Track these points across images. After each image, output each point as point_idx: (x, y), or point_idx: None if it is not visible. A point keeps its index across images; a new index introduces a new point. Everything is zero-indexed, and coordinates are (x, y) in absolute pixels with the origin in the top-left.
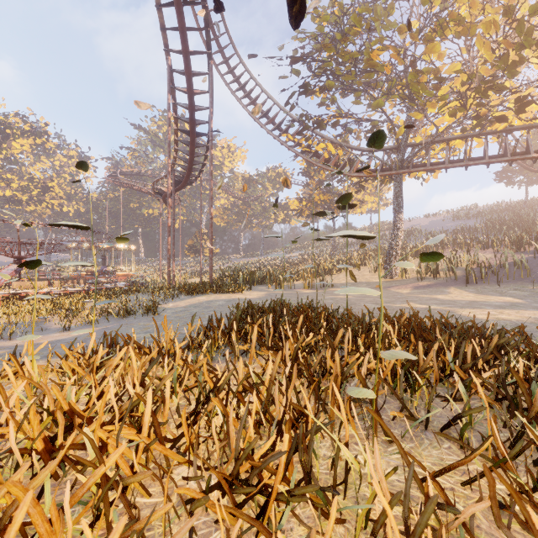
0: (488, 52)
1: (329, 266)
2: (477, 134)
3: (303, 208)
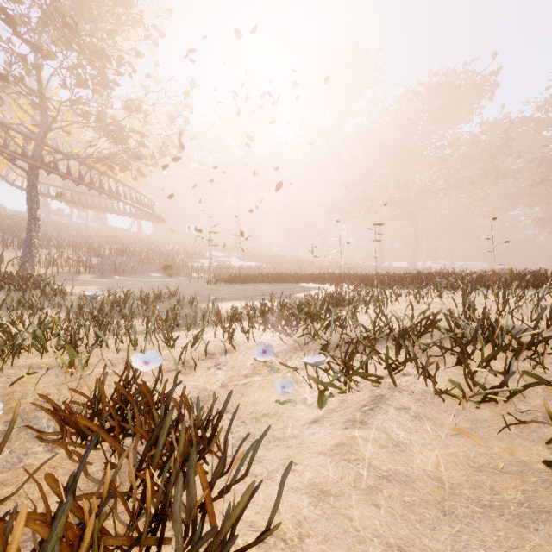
0: (156, 147)
1: None
2: (90, 165)
3: None
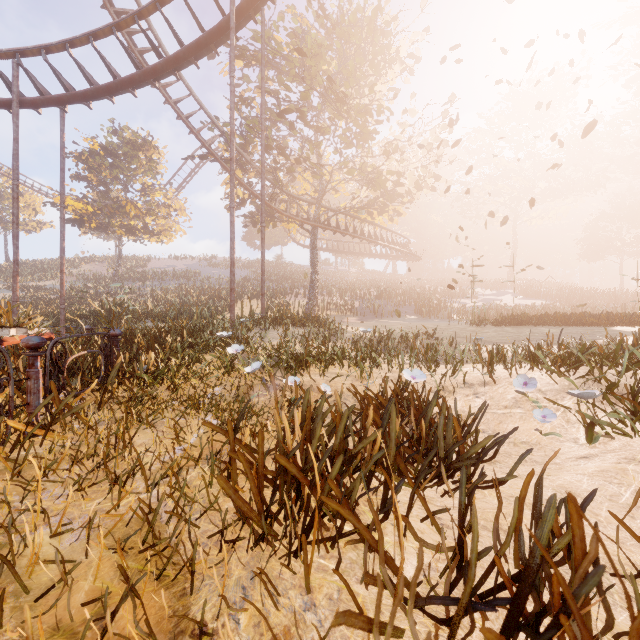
0: (412, 182)
1: (218, 305)
2: (353, 216)
3: (85, 214)
